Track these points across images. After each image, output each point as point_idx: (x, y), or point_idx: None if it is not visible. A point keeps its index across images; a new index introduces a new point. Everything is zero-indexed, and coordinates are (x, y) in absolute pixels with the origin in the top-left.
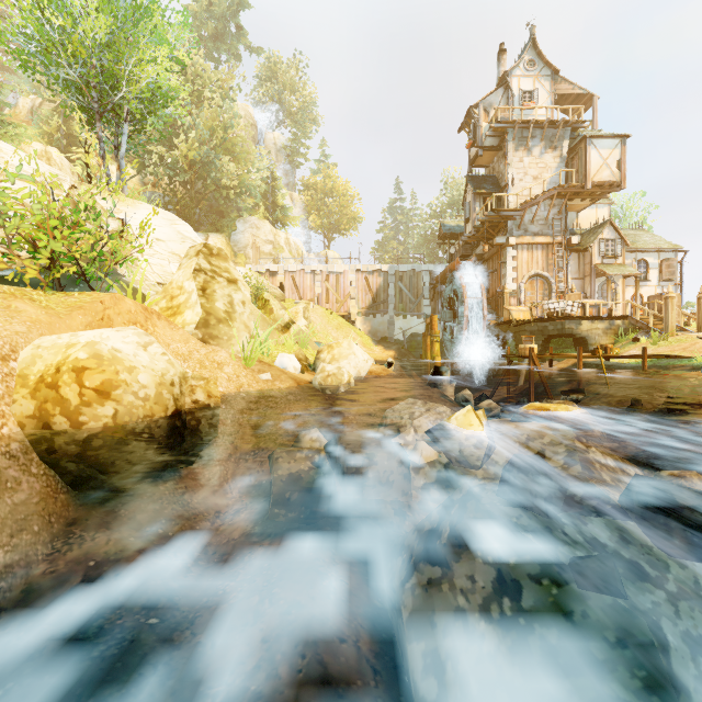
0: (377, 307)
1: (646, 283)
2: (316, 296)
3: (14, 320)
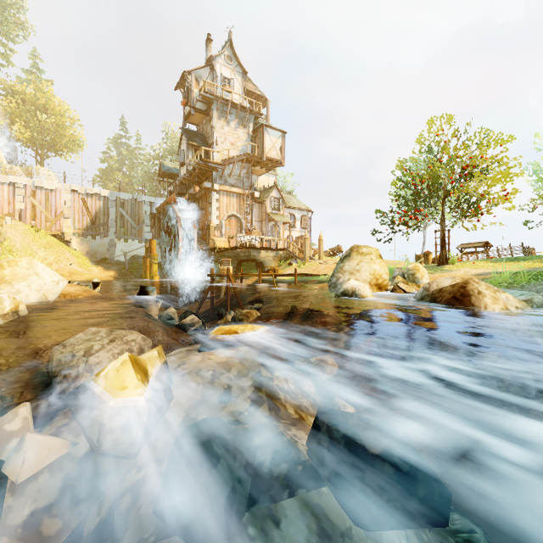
0: (97, 229)
1: (294, 229)
2: (17, 211)
3: None
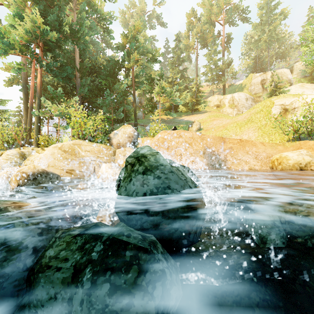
0: None
1: None
2: None
3: (275, 150)
